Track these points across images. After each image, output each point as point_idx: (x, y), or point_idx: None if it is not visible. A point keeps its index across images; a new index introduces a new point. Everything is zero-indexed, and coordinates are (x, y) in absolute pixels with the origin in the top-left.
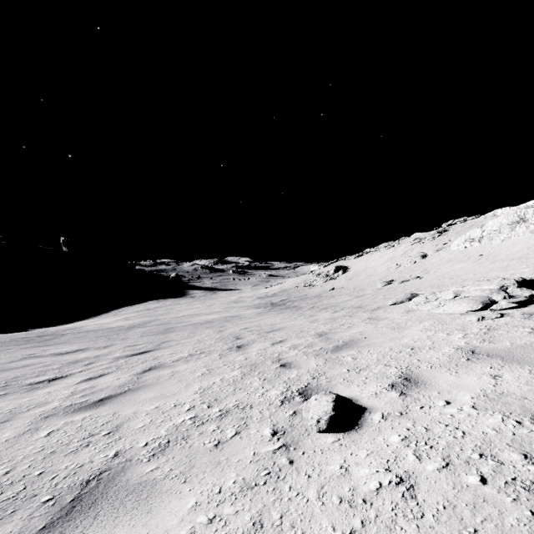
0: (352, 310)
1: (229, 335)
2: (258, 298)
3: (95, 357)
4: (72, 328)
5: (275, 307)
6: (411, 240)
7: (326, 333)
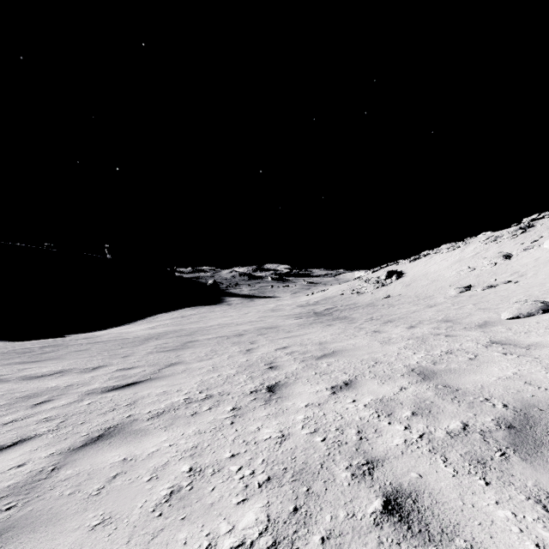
0: (440, 325)
1: (259, 358)
2: (298, 306)
3: (64, 388)
4: (89, 337)
5: (320, 317)
6: (483, 239)
7: (432, 371)
